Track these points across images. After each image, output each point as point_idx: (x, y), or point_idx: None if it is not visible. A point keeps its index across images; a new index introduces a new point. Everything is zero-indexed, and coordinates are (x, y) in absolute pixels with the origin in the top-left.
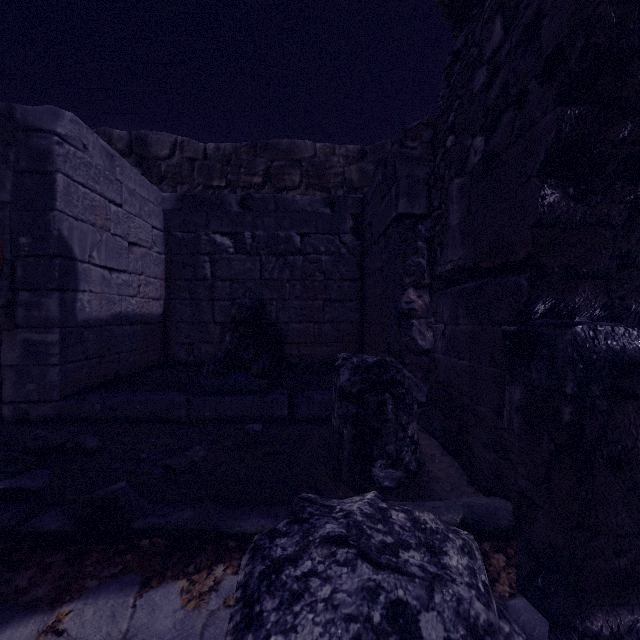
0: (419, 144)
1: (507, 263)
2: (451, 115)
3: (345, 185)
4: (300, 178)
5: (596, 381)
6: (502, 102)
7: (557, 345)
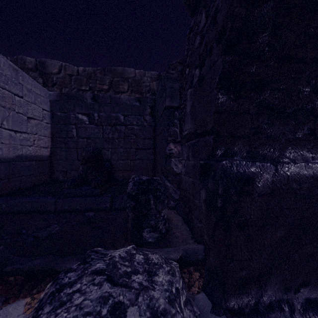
0: (176, 72)
1: (205, 130)
2: (188, 58)
3: (150, 91)
4: (128, 87)
5: (232, 187)
6: (205, 52)
7: (216, 170)
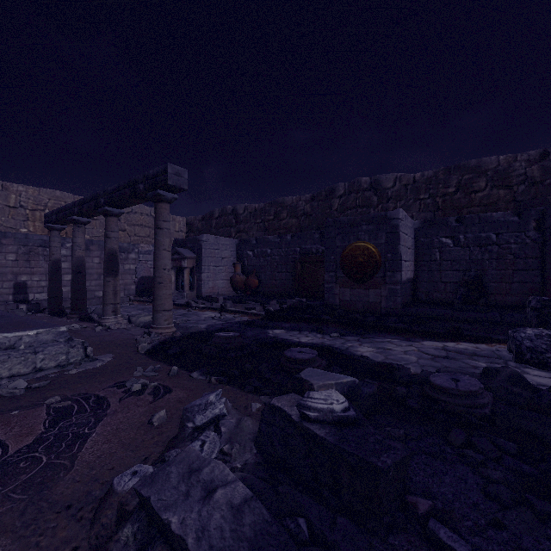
0: None
1: None
2: None
3: (526, 181)
4: (485, 183)
5: None
6: None
7: None
